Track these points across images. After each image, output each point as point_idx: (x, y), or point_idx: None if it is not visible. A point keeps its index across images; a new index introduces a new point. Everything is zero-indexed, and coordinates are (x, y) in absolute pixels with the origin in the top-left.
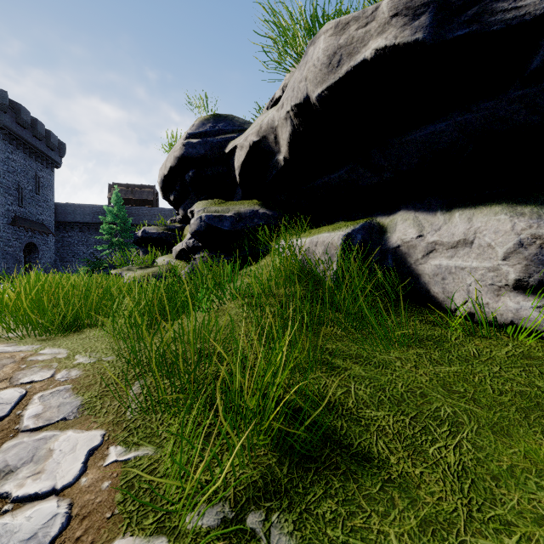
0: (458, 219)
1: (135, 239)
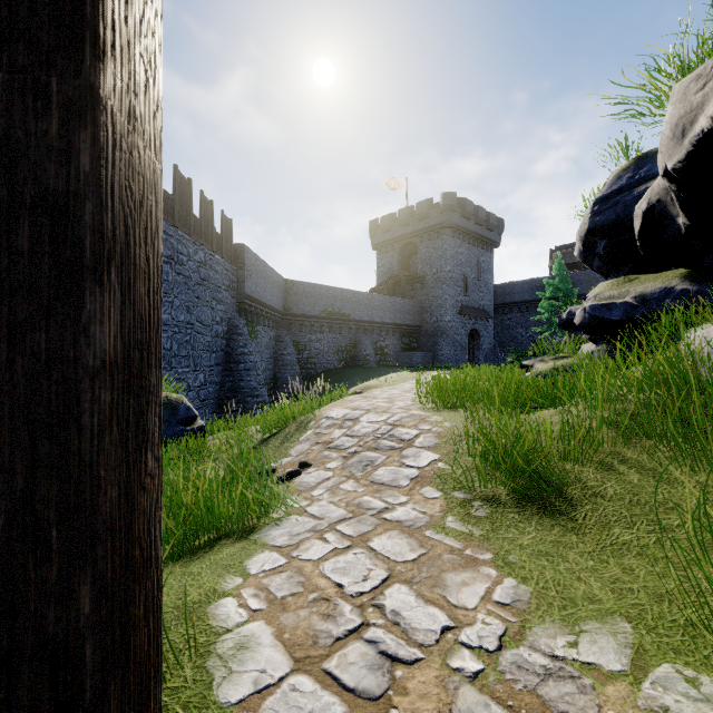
0: None
1: (559, 322)
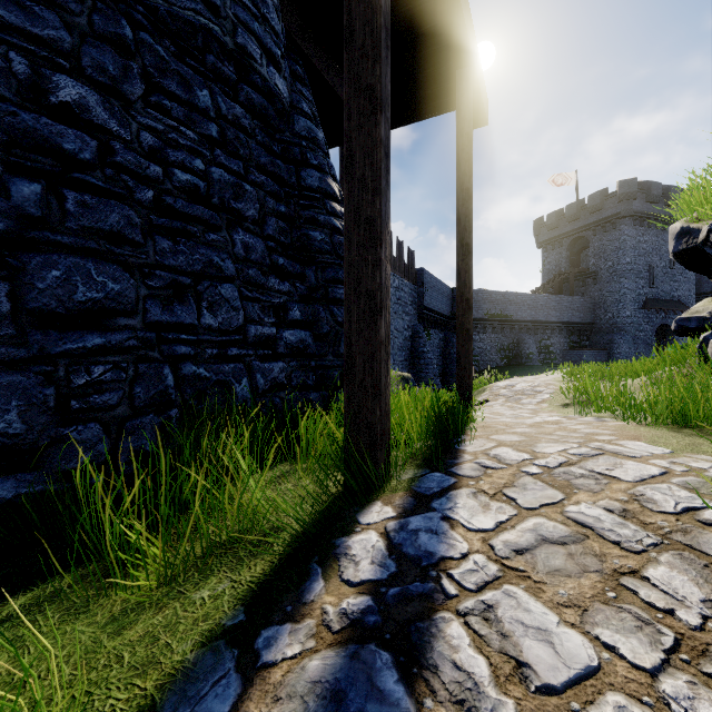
0: None
1: None
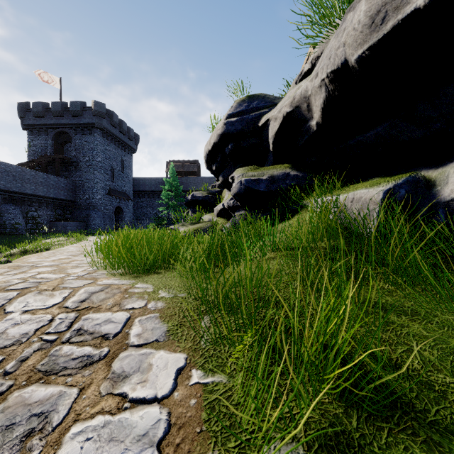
0: None
1: (186, 201)
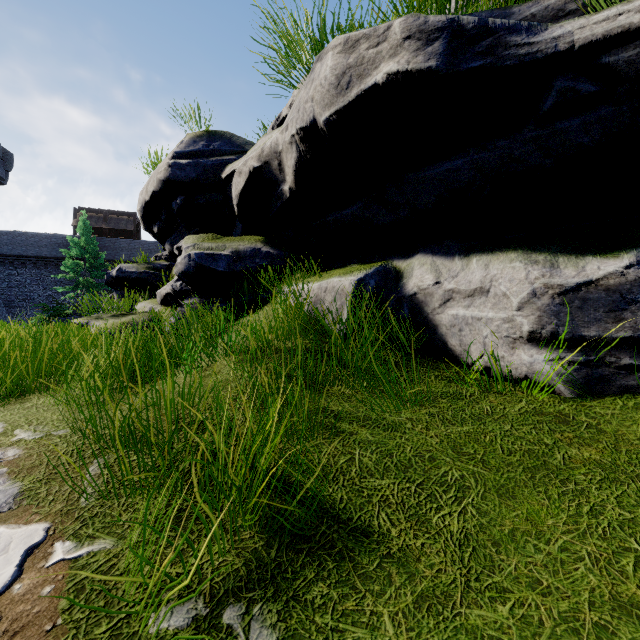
0: (475, 265)
1: (108, 279)
